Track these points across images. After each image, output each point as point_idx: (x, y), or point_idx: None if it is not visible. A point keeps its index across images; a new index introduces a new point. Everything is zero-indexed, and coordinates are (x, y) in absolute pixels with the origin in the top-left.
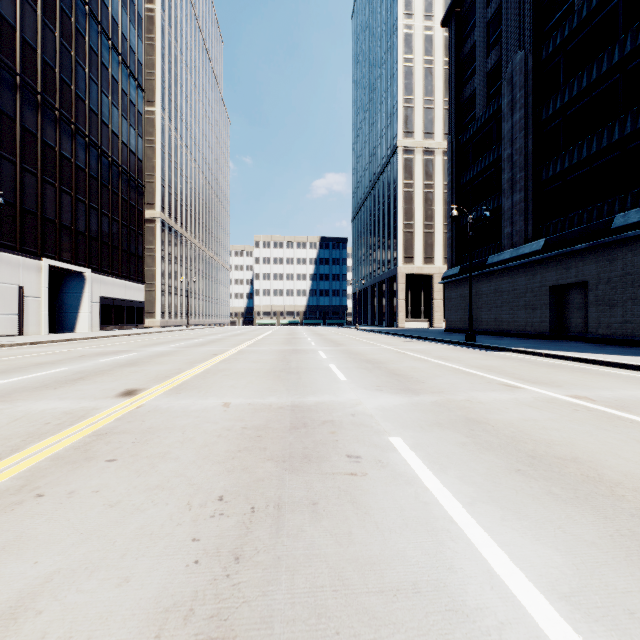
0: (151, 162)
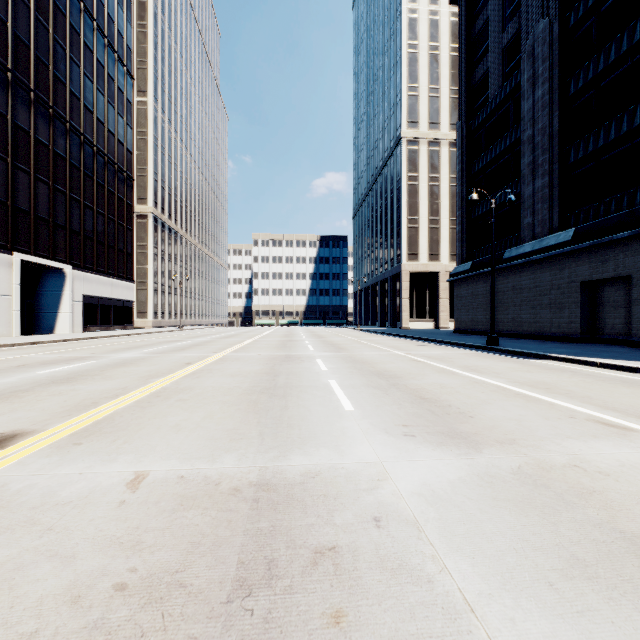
0: (143, 155)
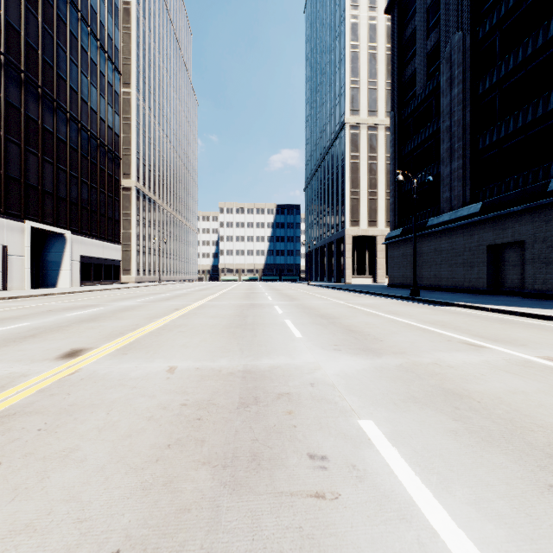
0: (127, 137)
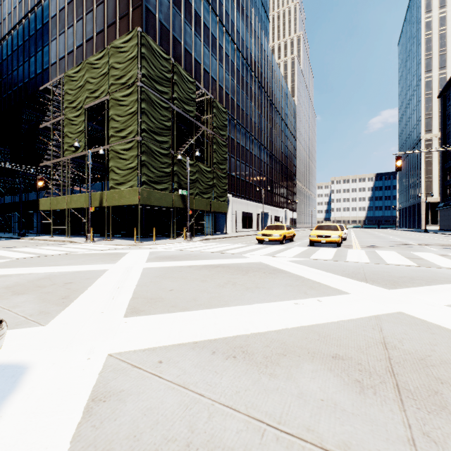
0: None
